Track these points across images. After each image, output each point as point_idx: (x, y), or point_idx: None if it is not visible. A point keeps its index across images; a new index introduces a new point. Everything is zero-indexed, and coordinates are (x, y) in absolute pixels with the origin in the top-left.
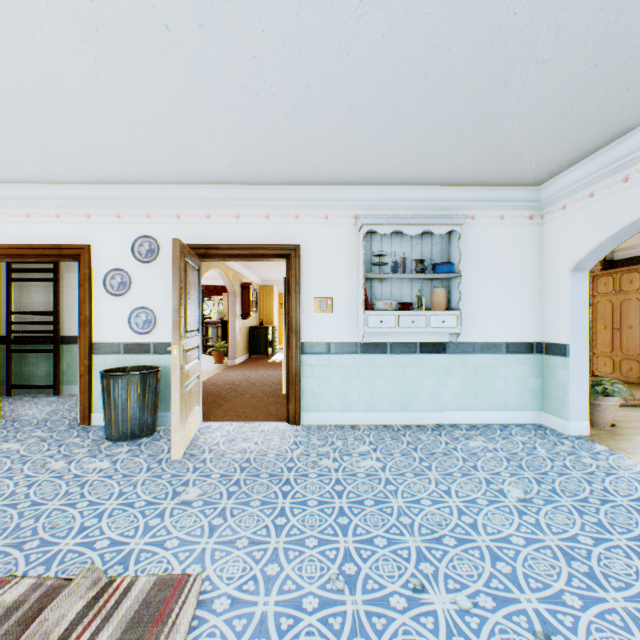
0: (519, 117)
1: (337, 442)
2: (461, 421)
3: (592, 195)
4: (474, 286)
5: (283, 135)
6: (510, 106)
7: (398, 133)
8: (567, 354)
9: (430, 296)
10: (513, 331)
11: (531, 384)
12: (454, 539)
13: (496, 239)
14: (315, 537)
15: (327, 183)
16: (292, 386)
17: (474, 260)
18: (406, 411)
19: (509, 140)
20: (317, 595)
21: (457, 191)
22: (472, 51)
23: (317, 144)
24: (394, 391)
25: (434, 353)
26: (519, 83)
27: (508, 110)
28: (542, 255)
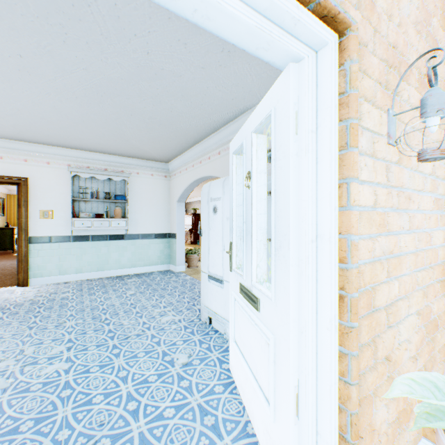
0: (137, 140)
1: (52, 290)
2: (132, 272)
3: (181, 172)
4: (139, 206)
5: (8, 121)
6: (130, 136)
7: (82, 134)
8: (176, 237)
9: (114, 211)
10: (158, 228)
11: (166, 252)
12: (91, 309)
13: (150, 185)
14: (19, 321)
15: (48, 144)
16: (22, 263)
17: (139, 194)
18: (102, 271)
19: (140, 146)
20: (12, 334)
21: (129, 160)
22: (100, 119)
23: (34, 129)
24: (94, 261)
25: (118, 240)
26: (128, 131)
27: (131, 137)
28: (171, 194)
